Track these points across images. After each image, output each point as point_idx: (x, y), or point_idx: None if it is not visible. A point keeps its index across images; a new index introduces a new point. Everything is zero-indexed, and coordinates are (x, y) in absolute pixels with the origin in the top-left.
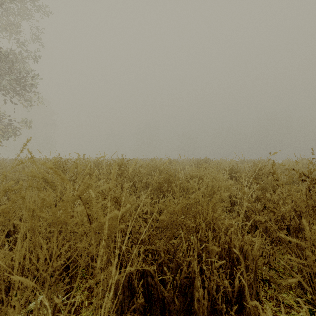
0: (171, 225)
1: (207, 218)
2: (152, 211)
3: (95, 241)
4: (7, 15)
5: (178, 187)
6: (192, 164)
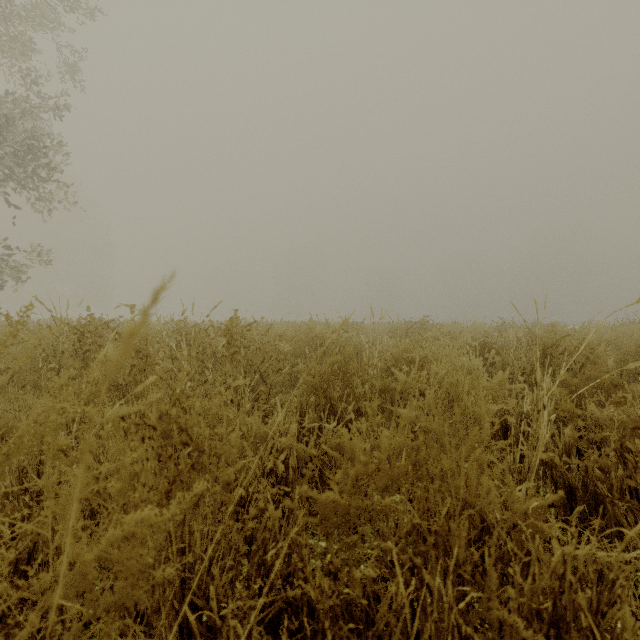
0: (354, 517)
1: (464, 494)
2: (302, 452)
3: (106, 582)
4: (4, 18)
5: (376, 399)
6: (394, 333)
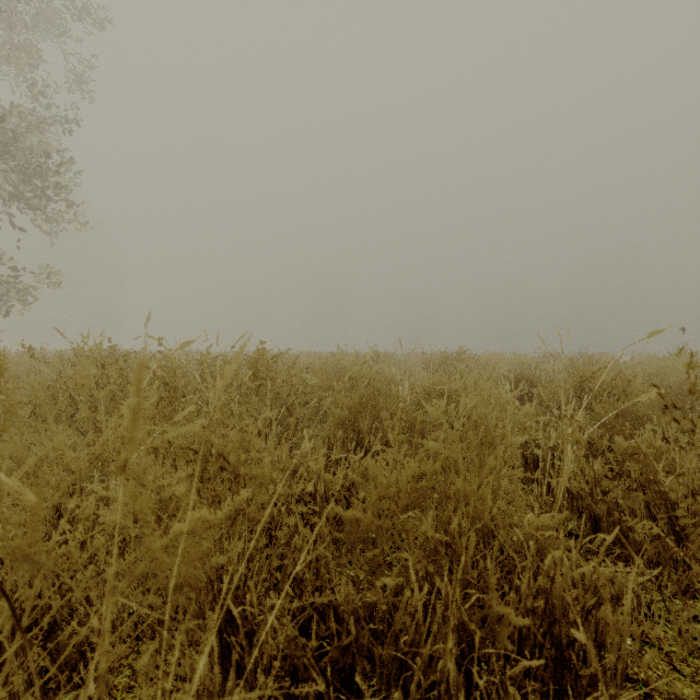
0: (377, 534)
1: (478, 514)
2: (330, 483)
3: (157, 586)
4: (8, 25)
5: (397, 427)
6: (429, 364)
